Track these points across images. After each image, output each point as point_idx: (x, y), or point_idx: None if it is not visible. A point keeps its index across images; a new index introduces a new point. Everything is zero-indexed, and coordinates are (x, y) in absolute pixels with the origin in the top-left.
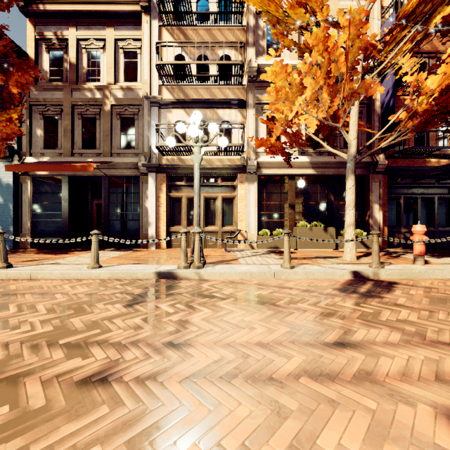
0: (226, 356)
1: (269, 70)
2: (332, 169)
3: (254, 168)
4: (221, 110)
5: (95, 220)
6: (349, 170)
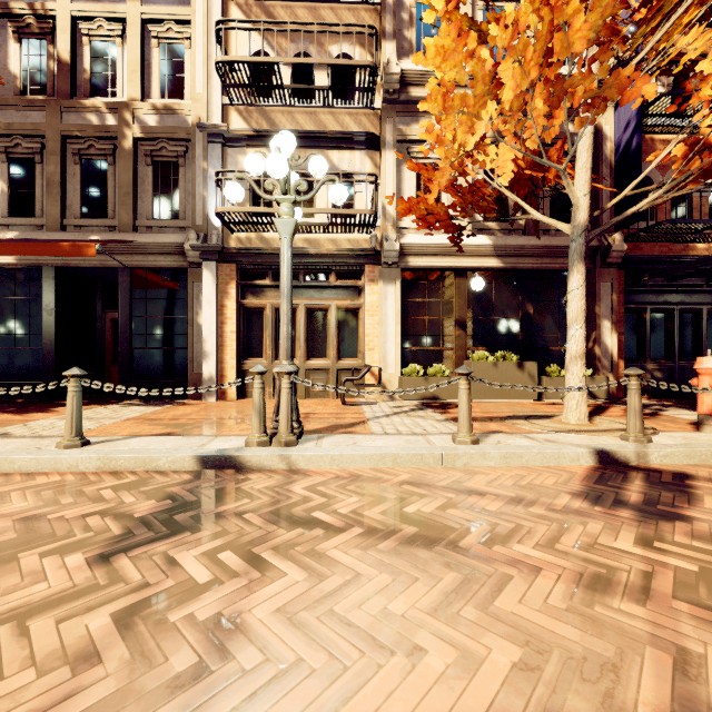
0: None
1: (431, 45)
2: (530, 258)
3: (395, 255)
4: (335, 151)
5: (109, 348)
6: (575, 255)
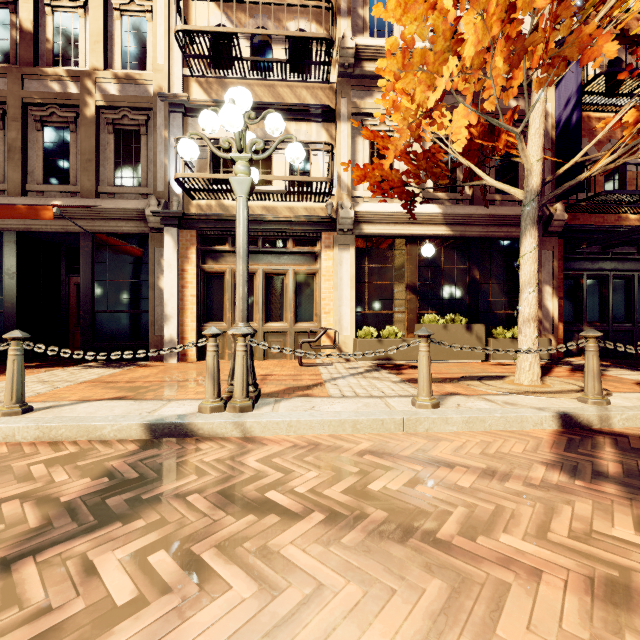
0: None
1: None
2: (477, 226)
3: (350, 222)
4: (292, 123)
5: (73, 311)
6: (528, 219)
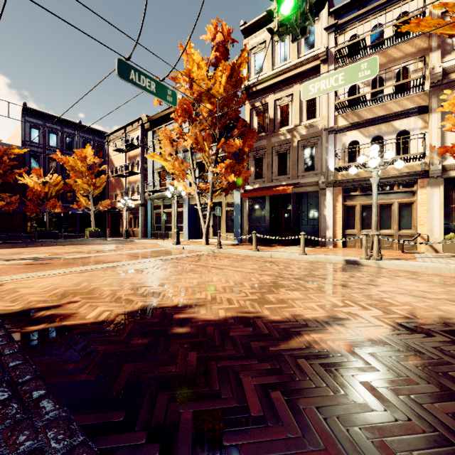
0: (399, 290)
1: (446, 104)
2: None
3: (439, 172)
4: (397, 121)
5: (283, 225)
6: None
